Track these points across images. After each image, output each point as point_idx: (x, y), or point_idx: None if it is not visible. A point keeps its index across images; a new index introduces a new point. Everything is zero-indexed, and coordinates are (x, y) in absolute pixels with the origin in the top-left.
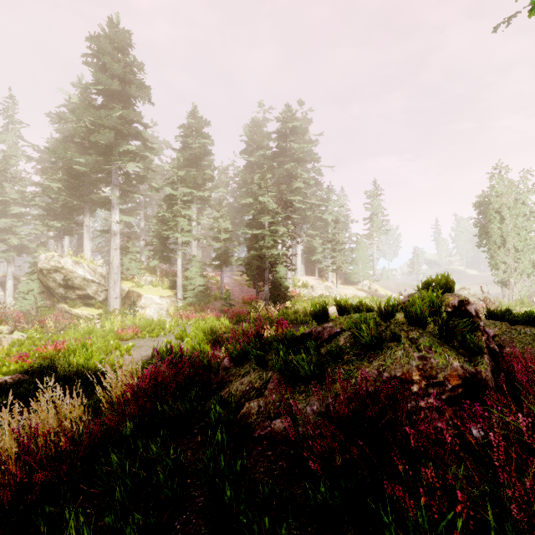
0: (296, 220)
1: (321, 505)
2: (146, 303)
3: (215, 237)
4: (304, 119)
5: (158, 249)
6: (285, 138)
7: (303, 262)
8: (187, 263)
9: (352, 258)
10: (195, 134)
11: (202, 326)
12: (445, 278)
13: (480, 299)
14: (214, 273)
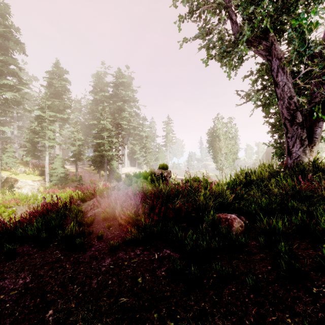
0: (124, 135)
1: (103, 217)
2: (22, 185)
3: (72, 143)
4: (129, 77)
5: (30, 150)
6: (117, 87)
7: (129, 159)
8: (53, 159)
9: (156, 157)
10: (58, 77)
11: (64, 195)
12: (163, 165)
13: (205, 176)
14: (71, 166)
